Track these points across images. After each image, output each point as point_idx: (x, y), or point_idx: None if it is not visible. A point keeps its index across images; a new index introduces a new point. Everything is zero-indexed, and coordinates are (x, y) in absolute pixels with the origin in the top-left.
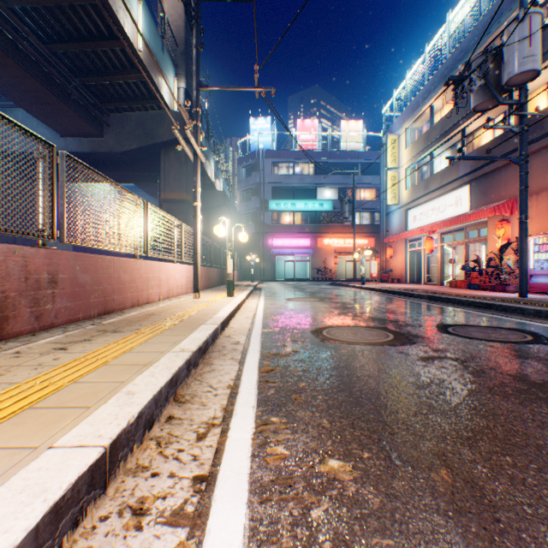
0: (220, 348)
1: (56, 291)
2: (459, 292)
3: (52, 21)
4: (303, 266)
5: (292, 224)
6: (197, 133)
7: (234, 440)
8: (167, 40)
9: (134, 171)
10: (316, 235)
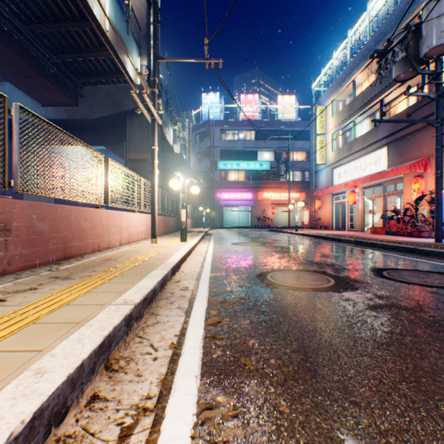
0: (168, 294)
1: (9, 239)
2: (380, 237)
3: (30, 4)
4: (246, 216)
5: (237, 181)
6: (154, 98)
7: (167, 440)
8: (132, 25)
9: (104, 135)
10: (256, 190)
